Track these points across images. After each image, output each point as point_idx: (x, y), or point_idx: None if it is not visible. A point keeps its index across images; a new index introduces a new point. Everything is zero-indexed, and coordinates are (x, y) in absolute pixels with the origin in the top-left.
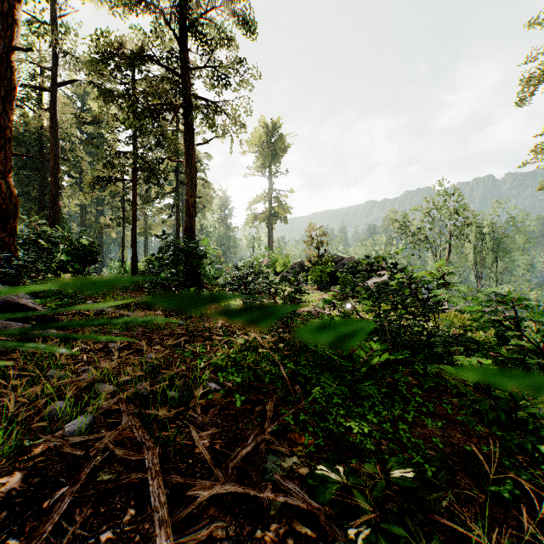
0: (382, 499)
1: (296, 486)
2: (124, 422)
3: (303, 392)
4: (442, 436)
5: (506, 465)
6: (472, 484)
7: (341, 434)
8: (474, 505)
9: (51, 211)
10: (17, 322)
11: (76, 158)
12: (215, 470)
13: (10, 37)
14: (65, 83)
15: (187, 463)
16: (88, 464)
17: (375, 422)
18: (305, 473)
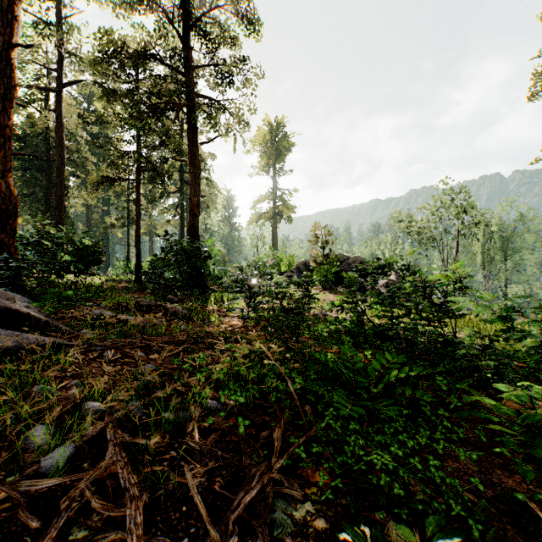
0: None
1: None
2: (108, 457)
3: (314, 411)
4: (479, 472)
5: None
6: None
7: (360, 470)
8: None
9: (56, 211)
10: (9, 328)
11: (82, 158)
12: (212, 530)
13: (10, 34)
14: (70, 84)
15: (180, 511)
16: (57, 521)
17: (400, 455)
18: (321, 526)
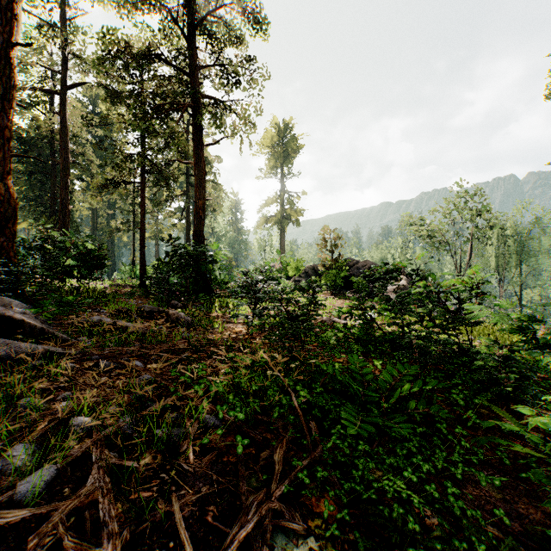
0: None
1: None
2: (90, 483)
3: (320, 428)
4: (503, 501)
5: None
6: None
7: (370, 497)
8: None
9: (61, 215)
10: (2, 336)
11: (87, 162)
12: None
13: (9, 33)
14: (75, 86)
15: (166, 547)
16: None
17: (414, 481)
18: None
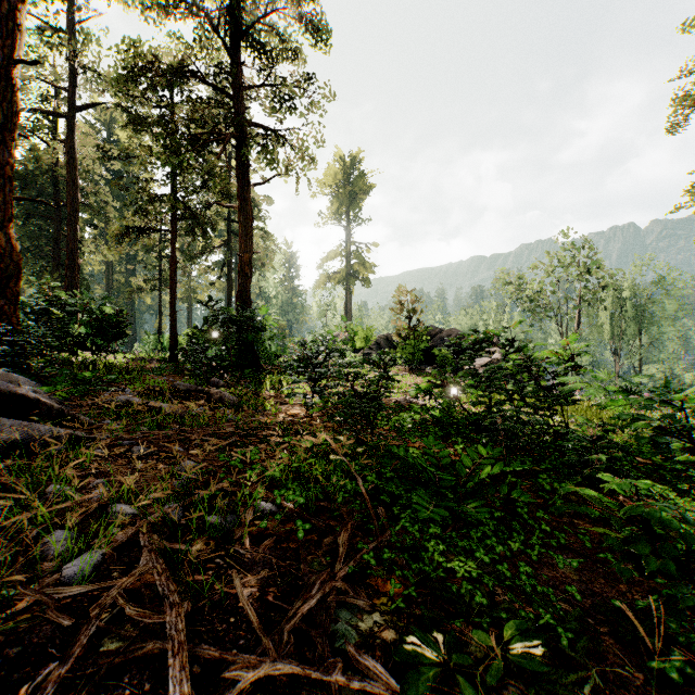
0: (499, 680)
1: (377, 663)
2: (143, 564)
3: (389, 515)
4: (579, 581)
5: (671, 629)
6: (623, 655)
7: (440, 579)
8: (629, 689)
9: (68, 270)
10: (14, 418)
11: (101, 203)
12: (264, 638)
13: (11, 47)
14: (86, 107)
15: (227, 623)
16: (87, 630)
17: (486, 562)
18: (390, 638)
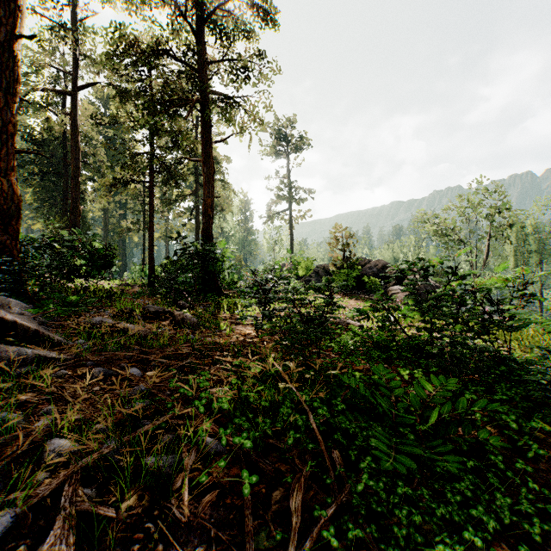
0: None
1: None
2: (48, 544)
3: (344, 456)
4: None
5: None
6: None
7: None
8: None
9: (72, 215)
10: None
11: (98, 162)
12: None
13: (13, 25)
14: (85, 86)
15: None
16: None
17: (478, 545)
18: None
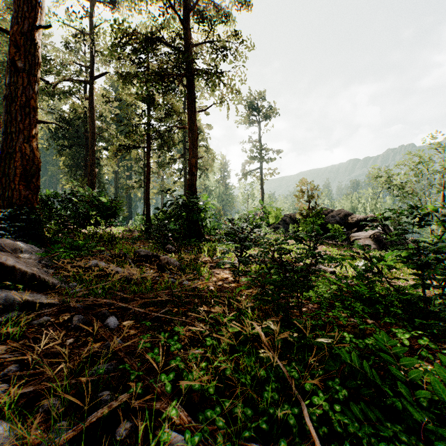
0: None
1: None
2: None
3: None
4: None
5: None
6: None
7: None
8: None
9: (89, 176)
10: None
11: (110, 135)
12: None
13: (33, 18)
14: (99, 75)
15: None
16: None
17: None
18: None
